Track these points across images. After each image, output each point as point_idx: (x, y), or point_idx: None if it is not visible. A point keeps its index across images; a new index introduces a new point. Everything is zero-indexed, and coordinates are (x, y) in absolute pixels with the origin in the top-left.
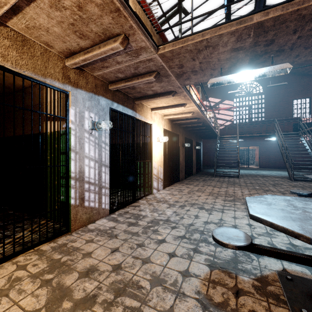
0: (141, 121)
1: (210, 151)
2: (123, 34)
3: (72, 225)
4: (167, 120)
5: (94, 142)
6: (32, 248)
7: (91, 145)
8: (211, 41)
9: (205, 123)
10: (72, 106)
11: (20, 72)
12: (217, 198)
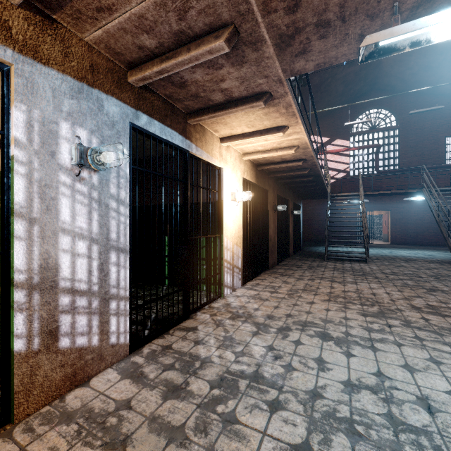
0: (200, 161)
1: (313, 218)
2: None
3: (17, 405)
4: (249, 163)
5: (87, 197)
6: None
7: (80, 202)
8: None
9: (314, 170)
10: (19, 101)
11: None
12: (347, 309)
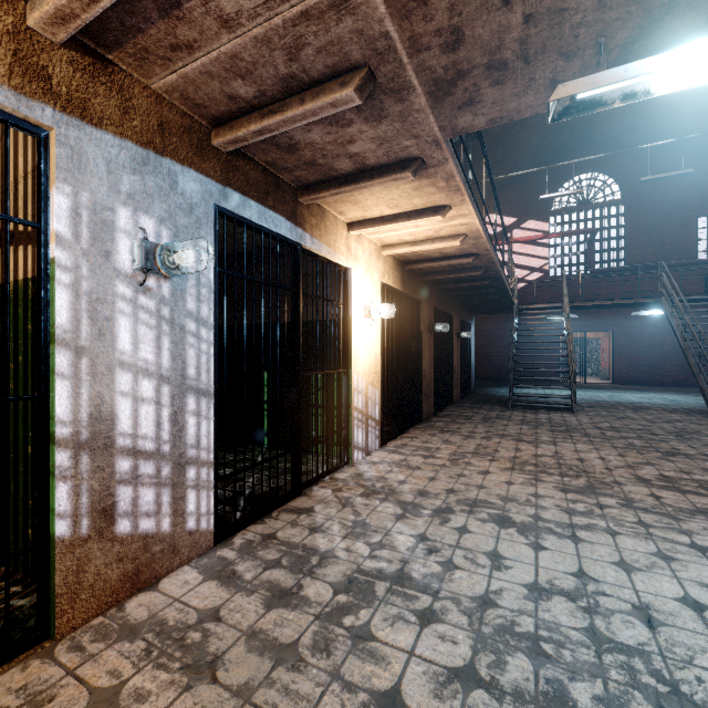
0: (318, 258)
1: (492, 343)
2: None
3: (60, 614)
4: (391, 259)
5: (155, 315)
6: None
7: (145, 323)
8: None
9: (491, 270)
10: (62, 181)
11: None
12: (539, 481)
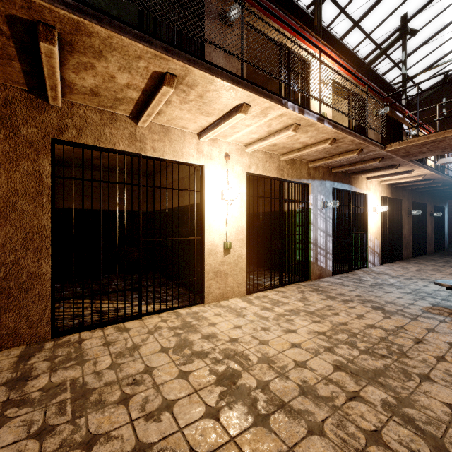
0: (355, 193)
1: None
2: (360, 149)
3: (311, 276)
4: (385, 185)
5: (322, 217)
6: (295, 283)
7: (321, 219)
8: (437, 140)
9: (448, 182)
10: (312, 193)
11: (291, 180)
12: None
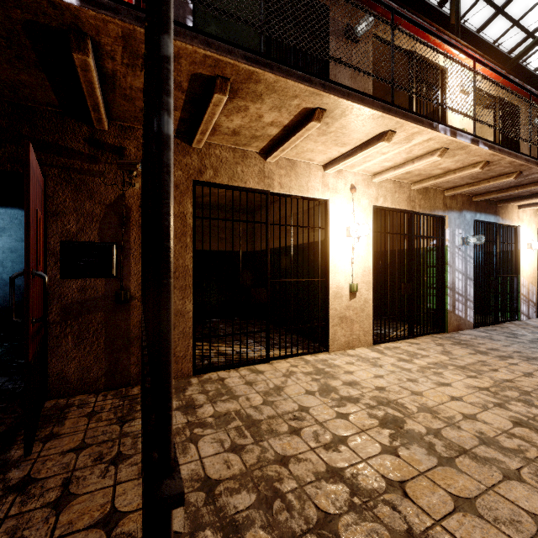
0: (503, 226)
1: None
2: (518, 171)
3: (448, 327)
4: None
5: (461, 256)
6: (427, 335)
7: (459, 259)
8: None
9: None
10: (448, 227)
11: (423, 213)
12: None
